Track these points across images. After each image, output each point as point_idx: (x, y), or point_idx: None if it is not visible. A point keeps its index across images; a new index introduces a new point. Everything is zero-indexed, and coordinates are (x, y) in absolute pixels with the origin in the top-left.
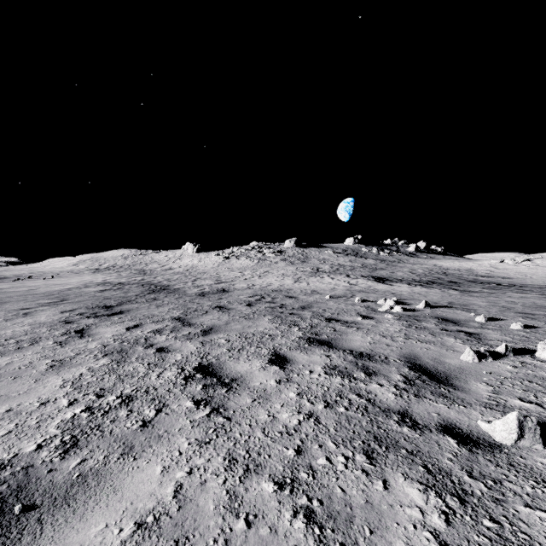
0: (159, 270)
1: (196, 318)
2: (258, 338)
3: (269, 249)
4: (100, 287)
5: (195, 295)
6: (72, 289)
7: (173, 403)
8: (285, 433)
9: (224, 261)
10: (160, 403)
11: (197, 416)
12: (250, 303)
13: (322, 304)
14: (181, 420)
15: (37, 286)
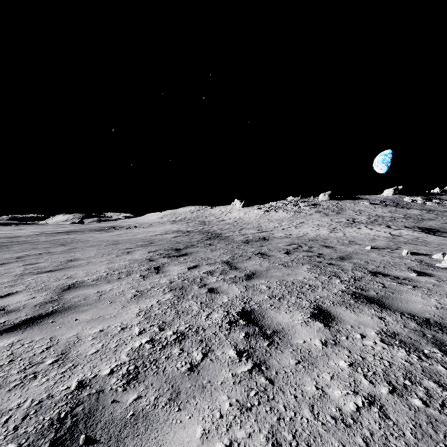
0: (214, 221)
1: (241, 263)
2: (298, 287)
3: (304, 203)
4: (174, 234)
5: (241, 242)
6: (157, 235)
7: (218, 349)
8: (340, 421)
9: (265, 214)
10: (207, 346)
11: (239, 370)
12: (288, 251)
13: (362, 256)
14: (223, 371)
15: (138, 232)
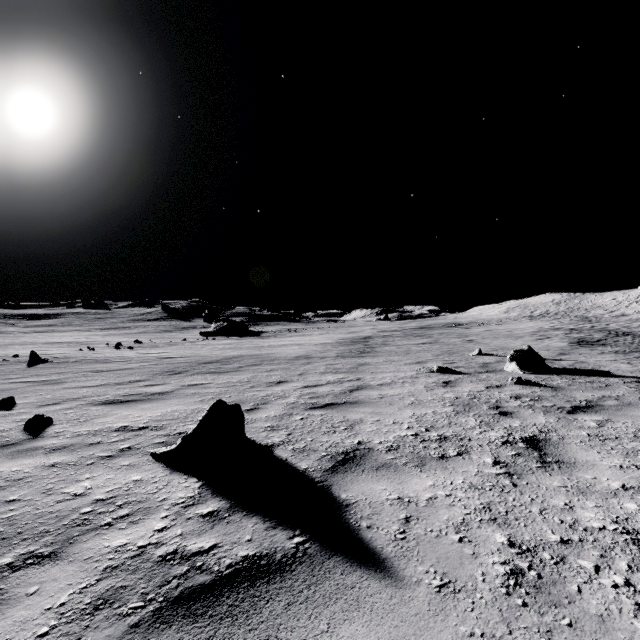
0: (606, 316)
1: None
2: None
3: None
4: (560, 331)
5: None
6: (538, 332)
7: None
8: None
9: None
10: None
11: None
12: None
13: None
14: None
15: (505, 329)
